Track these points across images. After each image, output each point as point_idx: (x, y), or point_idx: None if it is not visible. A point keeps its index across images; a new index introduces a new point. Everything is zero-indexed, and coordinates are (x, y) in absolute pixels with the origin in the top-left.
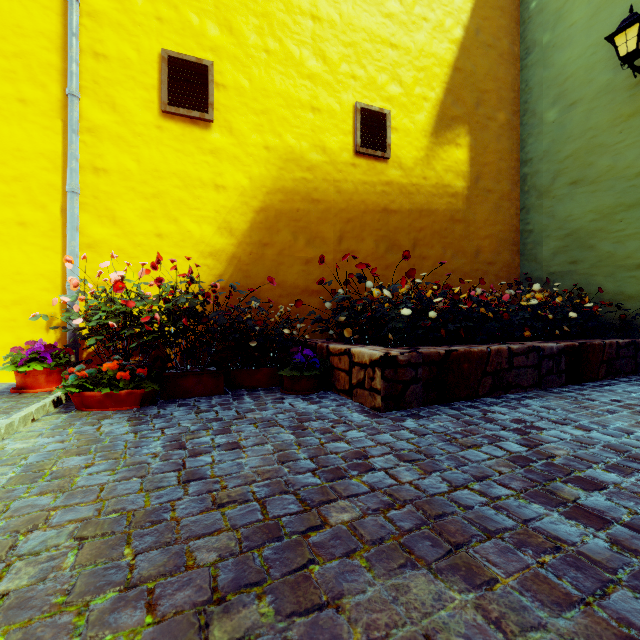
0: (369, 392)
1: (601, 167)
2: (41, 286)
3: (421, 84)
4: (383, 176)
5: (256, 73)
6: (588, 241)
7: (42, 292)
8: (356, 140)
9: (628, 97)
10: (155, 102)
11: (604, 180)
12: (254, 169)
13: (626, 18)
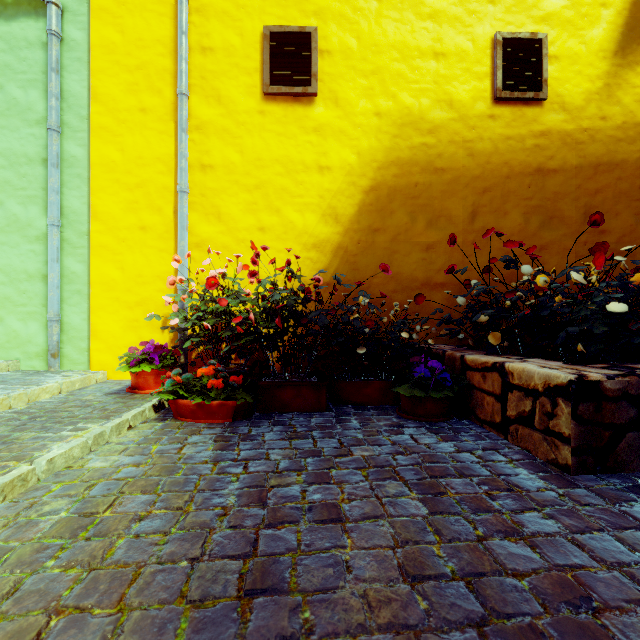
0: (543, 435)
1: None
2: (158, 287)
3: None
4: (536, 125)
5: (365, 28)
6: None
7: (158, 293)
8: (496, 83)
9: None
10: (257, 86)
11: None
12: (363, 142)
13: None
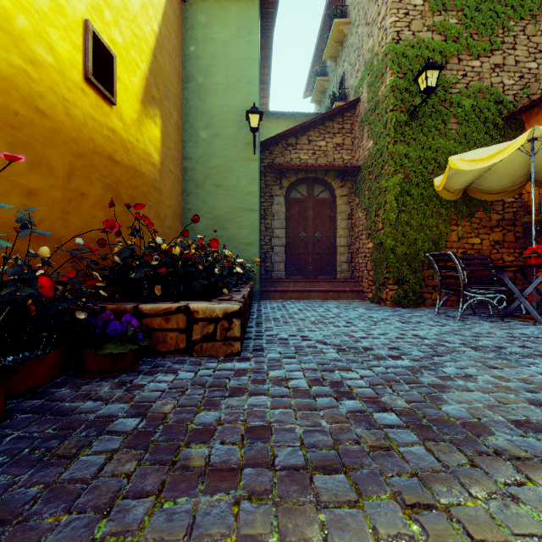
0: (223, 342)
1: (232, 182)
2: None
3: (135, 49)
4: (109, 120)
5: None
6: (225, 225)
7: None
8: (88, 64)
9: (244, 148)
10: None
11: (233, 190)
12: None
13: (254, 107)
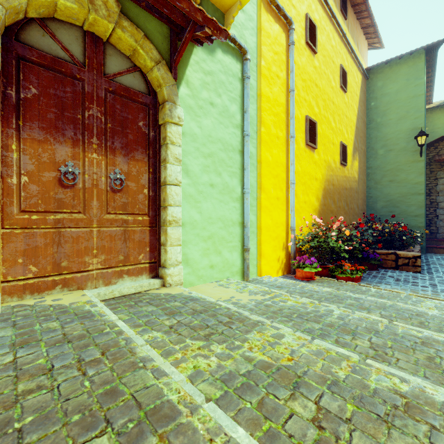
0: (412, 267)
1: (402, 177)
2: (281, 229)
3: (350, 133)
4: (344, 173)
5: (323, 127)
6: (396, 204)
7: (281, 232)
8: (341, 158)
9: (412, 155)
10: (304, 139)
11: (403, 182)
12: (322, 171)
13: (421, 132)
